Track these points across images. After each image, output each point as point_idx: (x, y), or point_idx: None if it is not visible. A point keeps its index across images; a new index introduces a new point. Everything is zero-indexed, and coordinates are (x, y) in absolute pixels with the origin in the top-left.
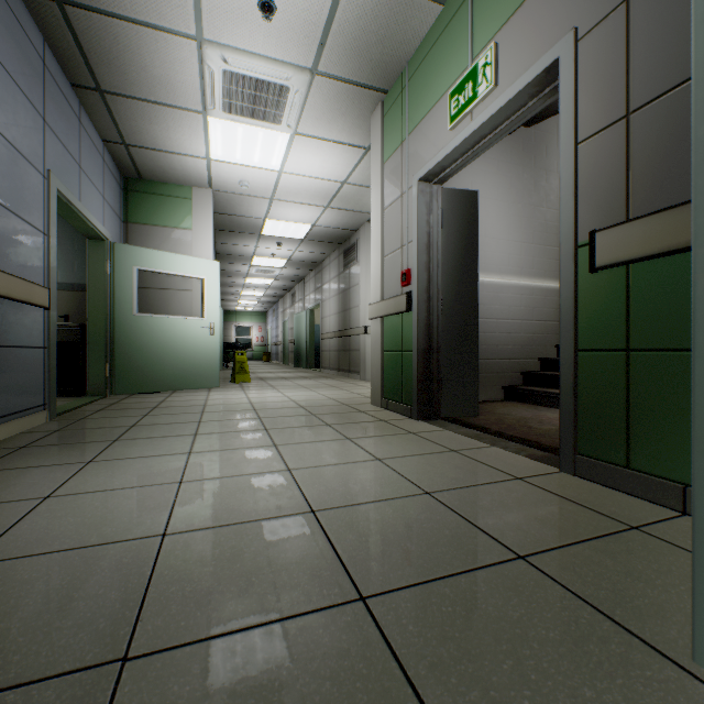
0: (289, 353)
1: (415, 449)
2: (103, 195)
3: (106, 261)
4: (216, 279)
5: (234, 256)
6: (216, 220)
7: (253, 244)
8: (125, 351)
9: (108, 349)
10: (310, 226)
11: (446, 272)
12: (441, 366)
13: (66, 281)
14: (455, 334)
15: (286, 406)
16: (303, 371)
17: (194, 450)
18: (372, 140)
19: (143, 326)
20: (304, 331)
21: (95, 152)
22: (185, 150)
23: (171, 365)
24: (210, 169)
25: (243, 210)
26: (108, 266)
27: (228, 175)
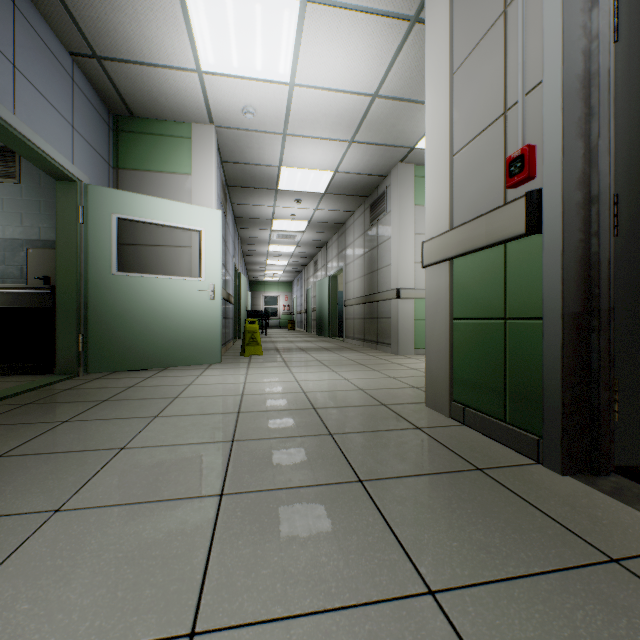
0: (312, 321)
1: None
2: (72, 123)
3: (77, 207)
4: (216, 232)
5: (254, 220)
6: (226, 173)
7: (271, 203)
8: (102, 319)
9: (81, 316)
10: (332, 173)
11: (621, 142)
12: (611, 352)
13: (50, 237)
14: None
15: (289, 405)
16: (324, 340)
17: None
18: None
19: (124, 288)
20: (326, 298)
21: (52, 61)
22: (168, 58)
23: (160, 336)
24: (206, 92)
25: (254, 155)
26: (80, 214)
27: (228, 99)
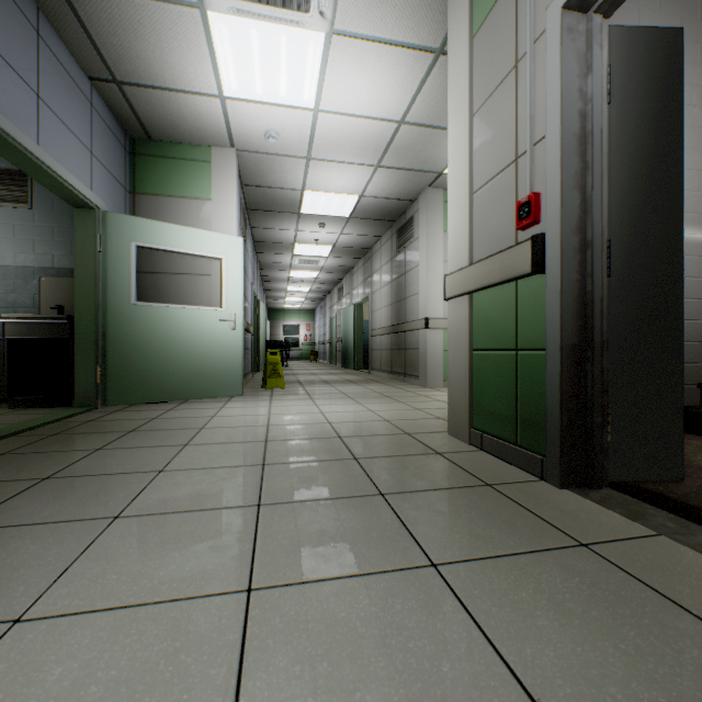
0: (337, 352)
1: (668, 667)
2: (91, 149)
3: (96, 235)
4: (237, 260)
5: (274, 244)
6: (246, 196)
7: (292, 227)
8: (121, 350)
9: (99, 347)
10: (357, 197)
11: (615, 192)
12: (605, 380)
13: (64, 265)
14: (635, 316)
15: (315, 434)
16: (350, 372)
17: (40, 603)
18: (450, 11)
19: (144, 318)
20: (351, 328)
21: (72, 88)
22: (190, 83)
23: (180, 368)
24: (227, 116)
25: (276, 179)
26: (99, 242)
27: (250, 123)
